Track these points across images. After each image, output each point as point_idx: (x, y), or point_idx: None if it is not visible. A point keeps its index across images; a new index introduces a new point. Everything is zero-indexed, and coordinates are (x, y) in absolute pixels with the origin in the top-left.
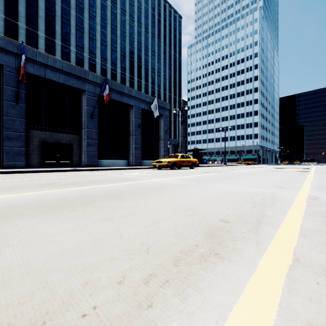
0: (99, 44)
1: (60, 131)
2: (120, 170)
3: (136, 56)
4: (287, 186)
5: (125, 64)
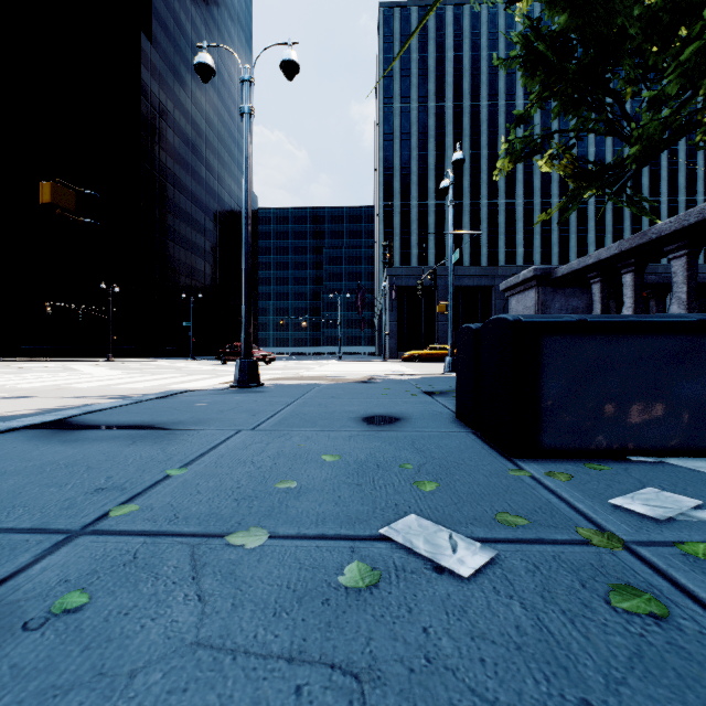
0: None
1: None
2: None
3: (664, 158)
4: None
5: (640, 184)
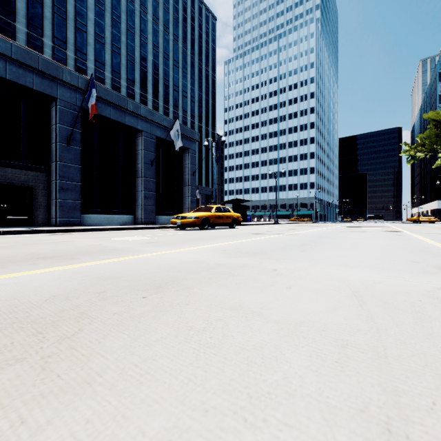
0: (92, 39)
1: (9, 164)
2: (115, 231)
3: (150, 65)
4: None
5: (134, 75)
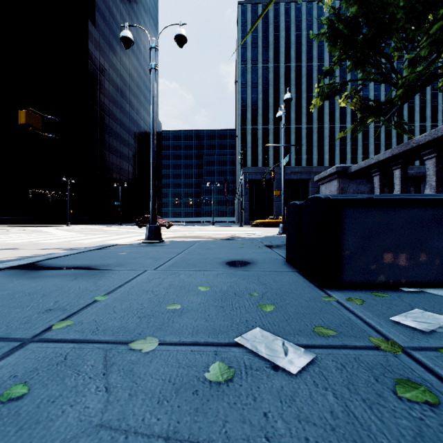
0: None
1: None
2: None
3: (417, 98)
4: None
5: (402, 115)
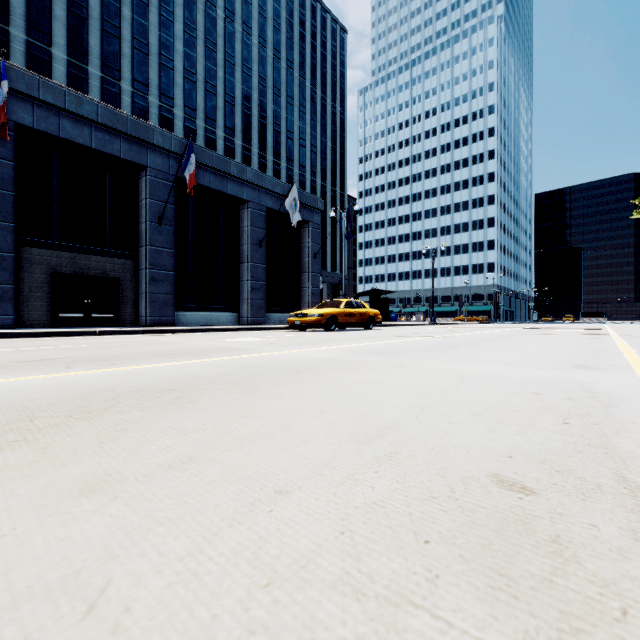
0: (181, 78)
1: (93, 251)
2: (219, 332)
3: (255, 106)
4: (595, 363)
5: (234, 122)
